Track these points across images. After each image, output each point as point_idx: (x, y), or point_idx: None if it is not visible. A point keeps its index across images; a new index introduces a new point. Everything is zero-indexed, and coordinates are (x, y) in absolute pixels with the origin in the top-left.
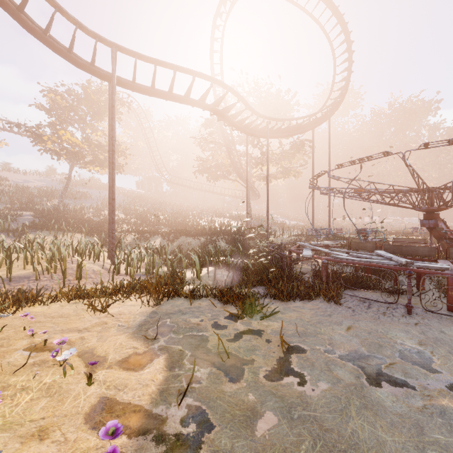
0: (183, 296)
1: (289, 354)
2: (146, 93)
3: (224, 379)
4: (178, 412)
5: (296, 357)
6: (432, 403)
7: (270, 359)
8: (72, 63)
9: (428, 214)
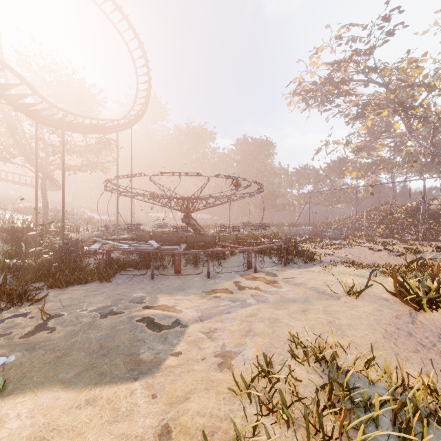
0: None
1: (48, 321)
2: None
3: None
4: None
5: (54, 320)
6: (128, 316)
7: (29, 327)
8: None
9: (186, 214)
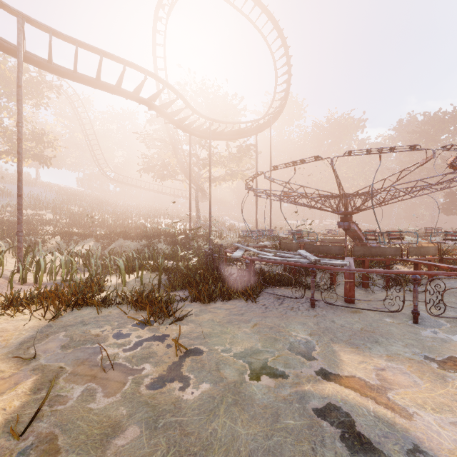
0: (94, 305)
1: (184, 358)
2: (67, 77)
3: (99, 394)
4: (20, 443)
5: (191, 360)
6: (296, 390)
7: (162, 365)
8: None
9: (343, 217)
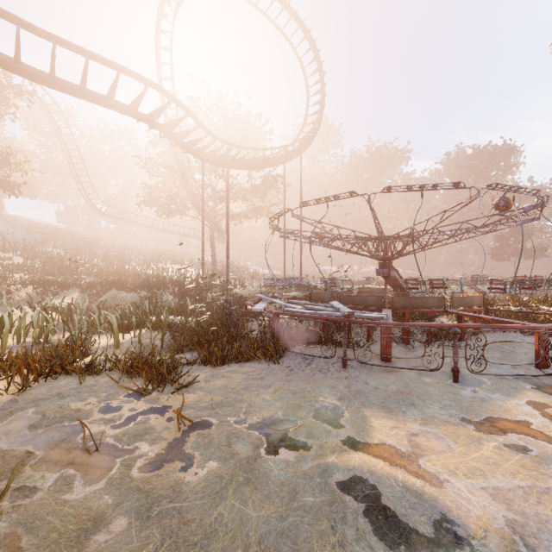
0: (76, 373)
1: (188, 433)
2: (41, 82)
3: (78, 482)
4: None
5: (197, 434)
6: (319, 463)
7: (161, 443)
8: None
9: (383, 262)
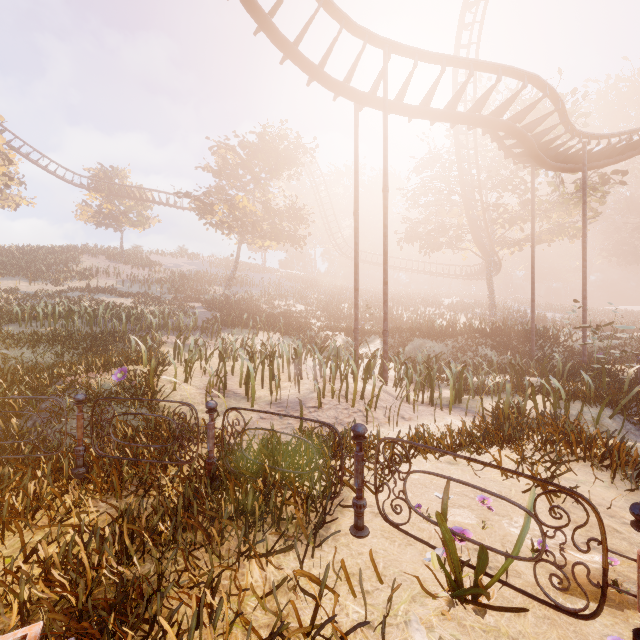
0: None
1: None
2: (417, 115)
3: None
4: None
5: None
6: None
7: None
8: (323, 83)
9: None
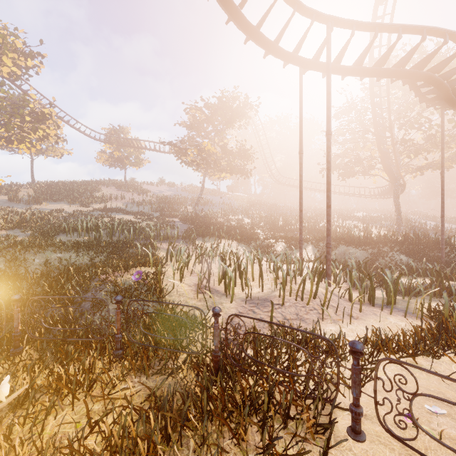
0: None
1: None
2: (351, 73)
3: None
4: None
5: None
6: None
7: None
8: (277, 55)
9: None
